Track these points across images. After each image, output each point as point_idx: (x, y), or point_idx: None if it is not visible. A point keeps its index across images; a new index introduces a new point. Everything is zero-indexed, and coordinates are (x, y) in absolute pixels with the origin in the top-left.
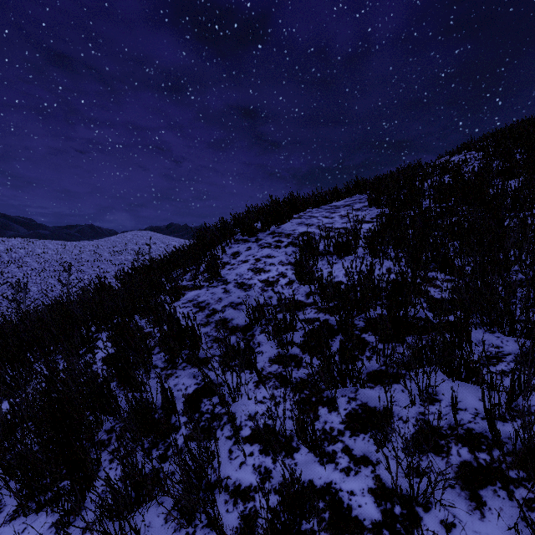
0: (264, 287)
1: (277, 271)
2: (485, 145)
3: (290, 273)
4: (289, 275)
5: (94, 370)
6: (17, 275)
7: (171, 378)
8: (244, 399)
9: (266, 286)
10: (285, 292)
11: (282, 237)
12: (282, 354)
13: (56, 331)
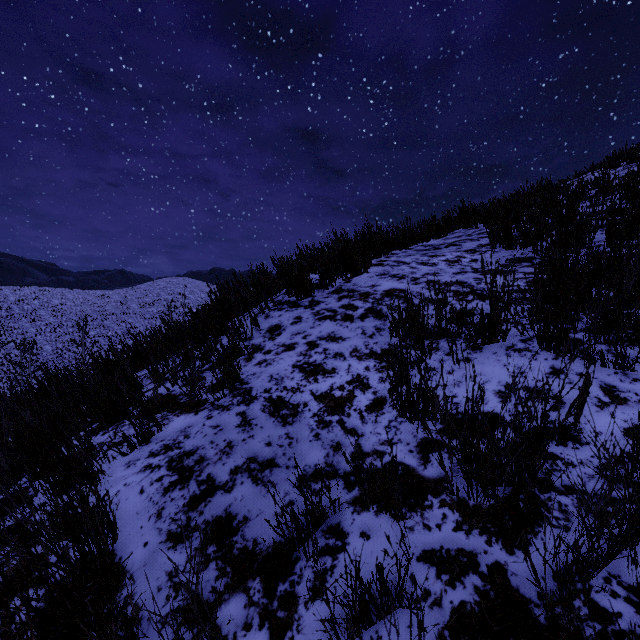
0: (323, 415)
1: (348, 372)
2: None
3: (375, 379)
4: (374, 383)
5: None
6: (28, 331)
7: None
8: None
9: (327, 411)
10: (368, 433)
11: (354, 299)
12: None
13: None
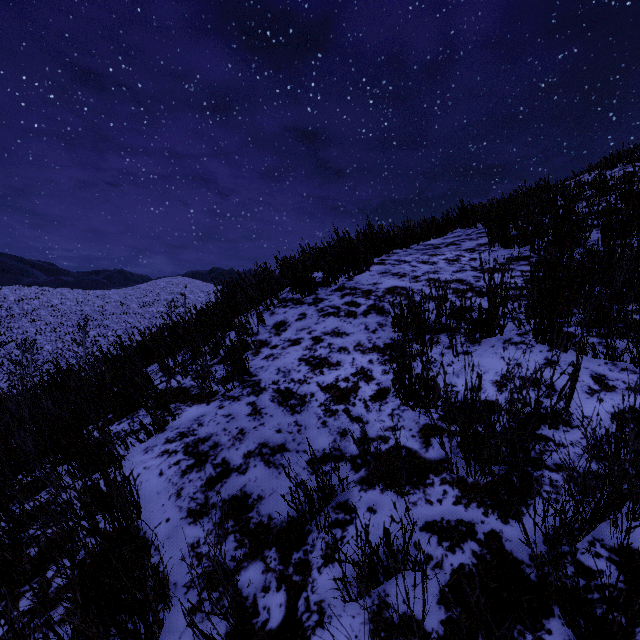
0: (330, 405)
1: (352, 365)
2: None
3: (378, 371)
4: (377, 375)
5: None
6: (28, 331)
7: None
8: None
9: (333, 401)
10: (373, 420)
11: (357, 297)
12: None
13: None
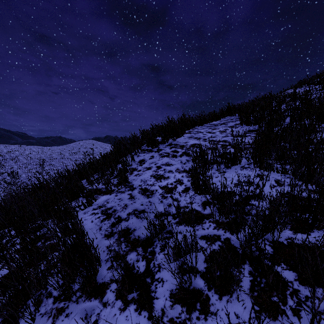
0: (164, 194)
1: (174, 178)
2: (321, 80)
3: (186, 180)
4: (185, 182)
5: None
6: (13, 167)
7: (61, 316)
8: None
9: (165, 192)
10: (182, 200)
11: (177, 148)
12: (185, 287)
13: None
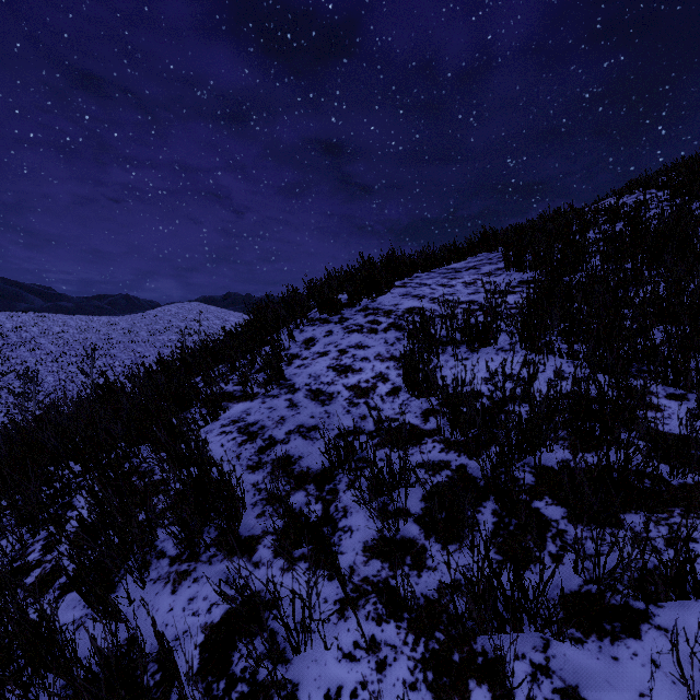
0: (353, 399)
1: (372, 370)
2: (671, 179)
3: (394, 375)
4: (392, 378)
5: (16, 596)
6: (27, 361)
7: (186, 582)
8: (317, 645)
9: (356, 396)
10: (387, 409)
11: (378, 316)
12: (388, 537)
13: (2, 481)
